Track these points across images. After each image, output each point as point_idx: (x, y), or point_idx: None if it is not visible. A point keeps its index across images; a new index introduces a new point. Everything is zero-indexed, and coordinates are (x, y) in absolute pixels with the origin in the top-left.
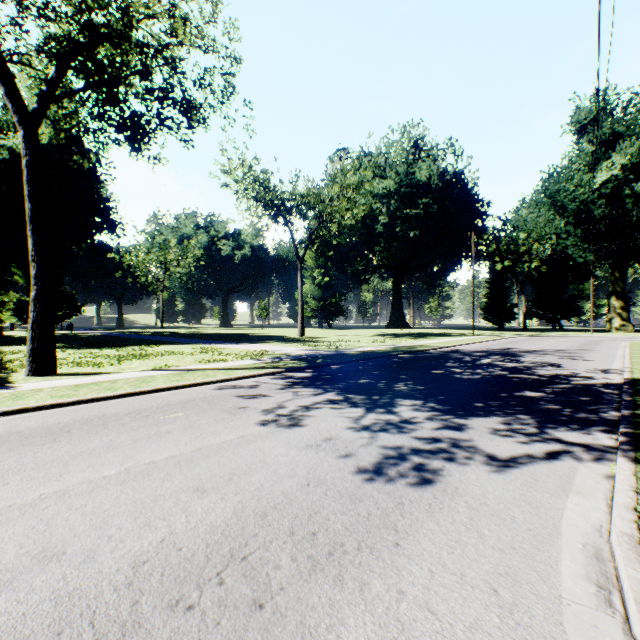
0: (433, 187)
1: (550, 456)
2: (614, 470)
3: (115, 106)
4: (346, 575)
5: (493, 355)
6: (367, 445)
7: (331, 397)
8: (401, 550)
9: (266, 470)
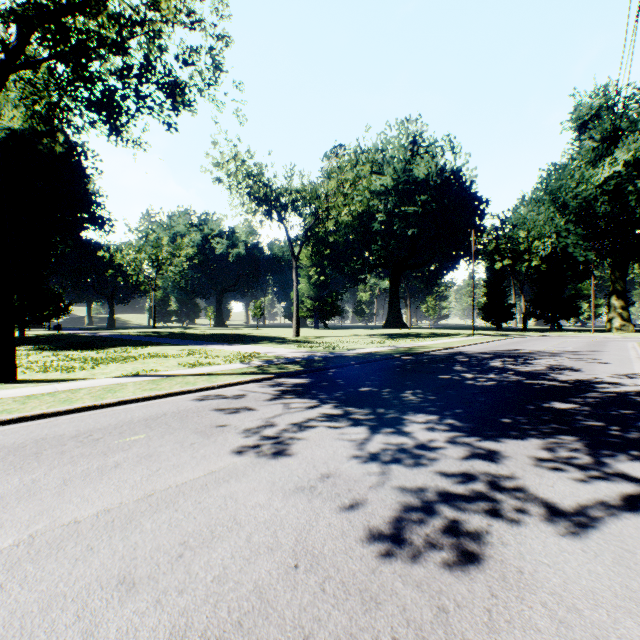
0: (431, 184)
1: (630, 505)
2: None
3: (85, 78)
4: None
5: (501, 357)
6: (378, 487)
7: (328, 411)
8: None
9: (236, 537)
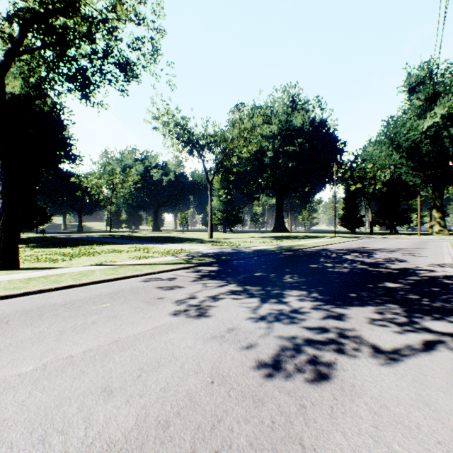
0: (305, 131)
1: (428, 347)
2: None
3: (65, 61)
4: None
5: (353, 252)
6: (265, 336)
7: (233, 288)
8: None
9: (174, 365)
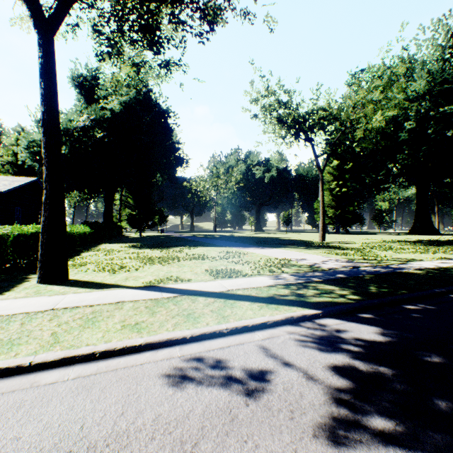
0: None
1: None
2: None
3: None
4: None
5: None
6: None
7: None
8: None
9: None
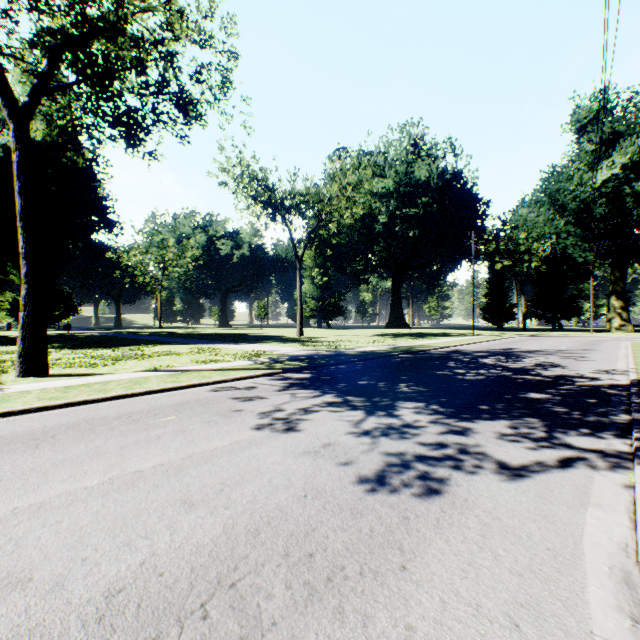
0: (432, 186)
1: (563, 463)
2: (633, 479)
3: (109, 100)
4: (347, 606)
5: (494, 355)
6: (368, 451)
7: (330, 399)
8: (408, 575)
9: (260, 480)
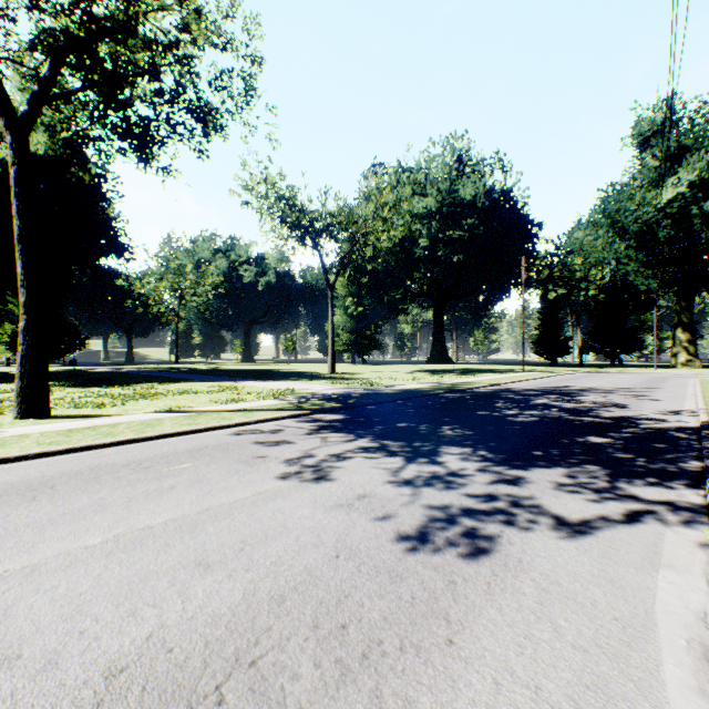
0: (479, 206)
1: (629, 518)
2: (708, 536)
3: (118, 109)
4: (385, 689)
5: (548, 394)
6: (409, 504)
7: (365, 444)
8: (456, 650)
9: (286, 537)
